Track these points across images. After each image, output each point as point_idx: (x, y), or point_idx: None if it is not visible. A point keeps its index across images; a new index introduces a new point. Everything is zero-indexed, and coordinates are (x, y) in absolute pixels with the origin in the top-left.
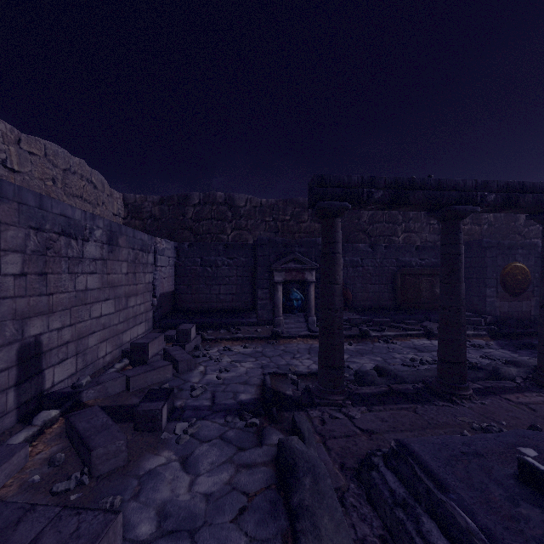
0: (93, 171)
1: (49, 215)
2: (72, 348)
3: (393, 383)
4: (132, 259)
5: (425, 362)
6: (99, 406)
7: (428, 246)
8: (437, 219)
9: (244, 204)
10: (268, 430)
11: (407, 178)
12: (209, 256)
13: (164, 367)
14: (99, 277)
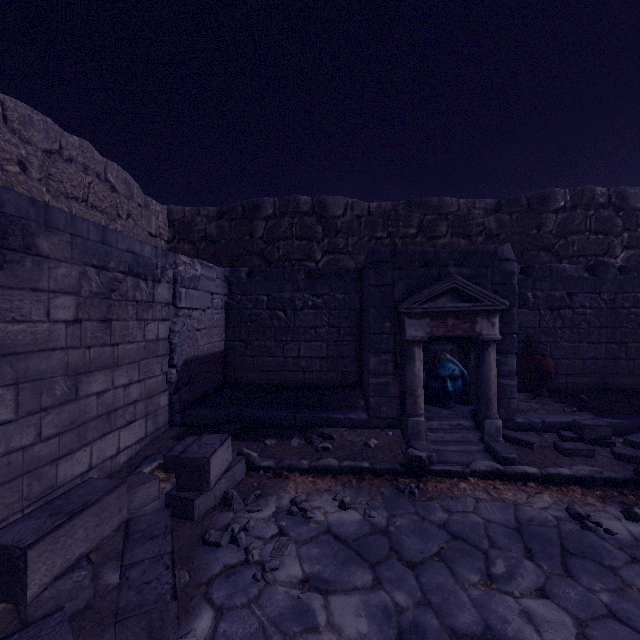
0: (110, 163)
1: None
2: None
3: None
4: (96, 290)
5: None
6: None
7: None
8: None
9: (342, 212)
10: None
11: None
12: (281, 291)
13: None
14: None
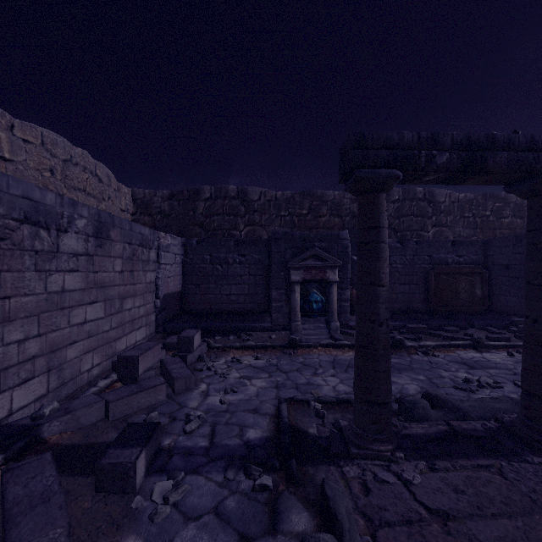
0: (98, 163)
1: (4, 196)
2: (42, 364)
3: (453, 419)
4: (128, 255)
5: (485, 385)
6: (51, 453)
7: (467, 240)
8: (521, 195)
9: (258, 198)
10: (285, 500)
11: (484, 135)
12: (219, 253)
13: (155, 387)
14: (82, 276)
